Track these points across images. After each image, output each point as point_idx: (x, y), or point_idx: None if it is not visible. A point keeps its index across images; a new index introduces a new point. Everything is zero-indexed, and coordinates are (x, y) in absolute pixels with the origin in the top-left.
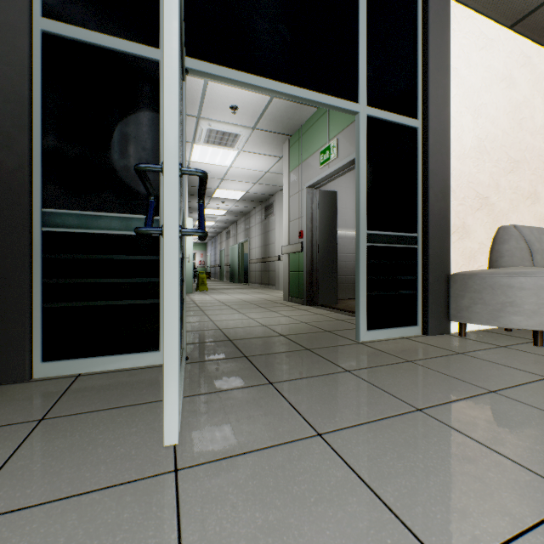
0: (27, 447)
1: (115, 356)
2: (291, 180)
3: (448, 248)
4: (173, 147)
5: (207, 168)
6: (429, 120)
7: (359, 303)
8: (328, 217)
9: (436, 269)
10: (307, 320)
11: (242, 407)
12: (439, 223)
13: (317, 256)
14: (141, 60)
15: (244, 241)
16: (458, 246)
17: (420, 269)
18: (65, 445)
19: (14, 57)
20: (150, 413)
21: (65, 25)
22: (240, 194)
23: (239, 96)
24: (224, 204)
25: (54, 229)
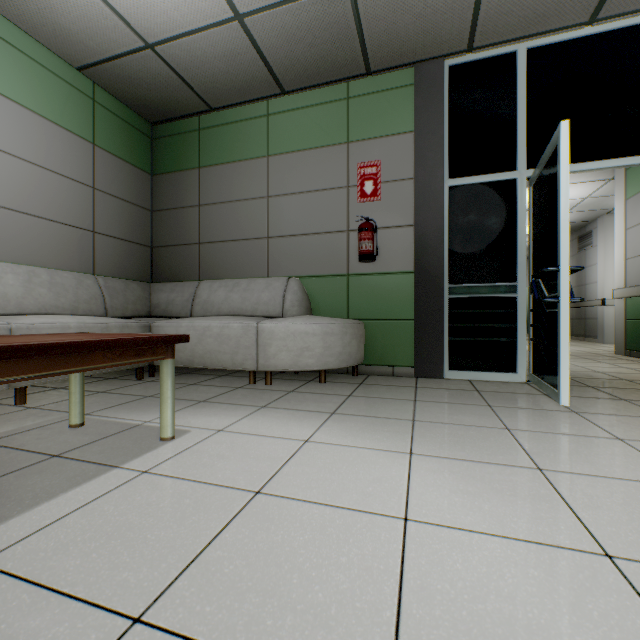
0: (485, 396)
1: (487, 372)
2: (629, 209)
3: None
4: (565, 258)
5: None
6: None
7: None
8: None
9: None
10: None
11: (602, 404)
12: None
13: None
14: (503, 182)
15: None
16: None
17: None
18: (503, 398)
19: (436, 207)
20: (537, 397)
21: (459, 179)
22: None
23: None
24: None
25: (453, 296)
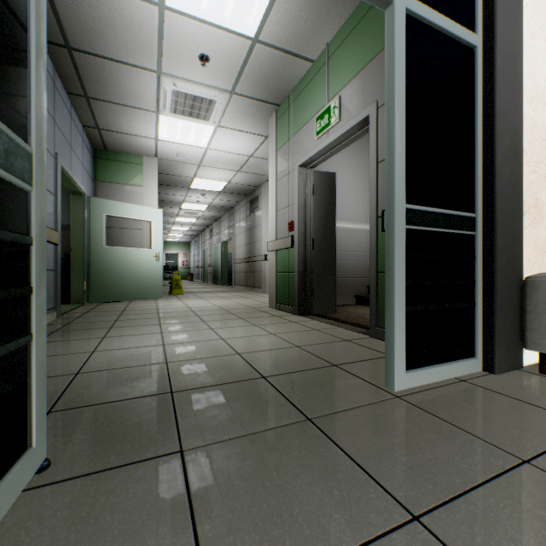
0: None
1: None
2: (279, 160)
3: (520, 236)
4: None
5: (180, 150)
6: (496, 32)
7: (394, 325)
8: (325, 204)
9: (505, 269)
10: (301, 342)
11: None
12: (508, 197)
13: (311, 253)
14: None
15: (228, 239)
16: (530, 233)
17: (479, 268)
18: None
19: None
20: None
21: None
22: (221, 184)
23: (209, 38)
24: (205, 197)
25: None
